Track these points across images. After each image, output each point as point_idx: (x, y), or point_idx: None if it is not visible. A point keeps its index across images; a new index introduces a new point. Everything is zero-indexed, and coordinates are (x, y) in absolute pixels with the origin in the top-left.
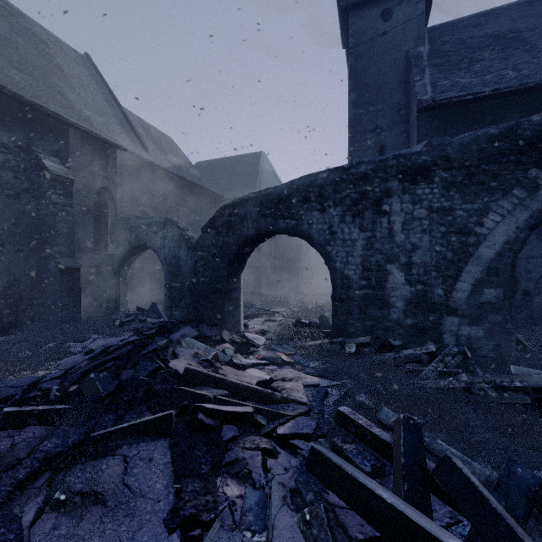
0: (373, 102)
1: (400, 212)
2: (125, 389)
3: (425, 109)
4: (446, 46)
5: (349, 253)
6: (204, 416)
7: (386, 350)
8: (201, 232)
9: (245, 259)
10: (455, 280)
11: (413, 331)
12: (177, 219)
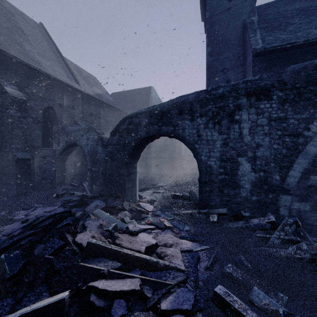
0: (221, 52)
1: (247, 121)
2: (28, 270)
3: (258, 54)
4: (269, 16)
5: (211, 149)
6: (96, 297)
7: (238, 218)
8: (110, 135)
9: (139, 153)
10: (288, 169)
11: (257, 205)
12: (98, 127)
